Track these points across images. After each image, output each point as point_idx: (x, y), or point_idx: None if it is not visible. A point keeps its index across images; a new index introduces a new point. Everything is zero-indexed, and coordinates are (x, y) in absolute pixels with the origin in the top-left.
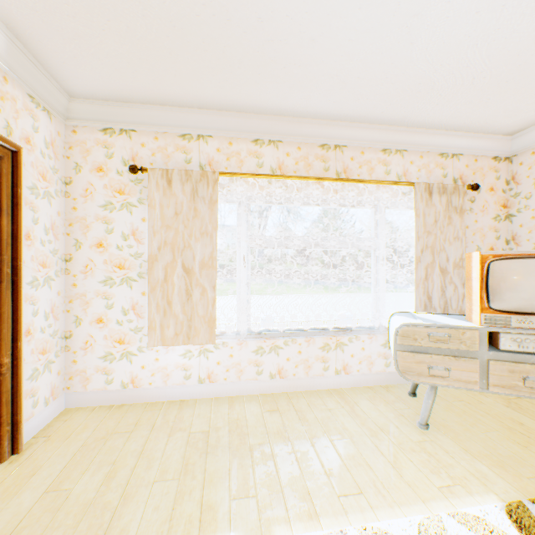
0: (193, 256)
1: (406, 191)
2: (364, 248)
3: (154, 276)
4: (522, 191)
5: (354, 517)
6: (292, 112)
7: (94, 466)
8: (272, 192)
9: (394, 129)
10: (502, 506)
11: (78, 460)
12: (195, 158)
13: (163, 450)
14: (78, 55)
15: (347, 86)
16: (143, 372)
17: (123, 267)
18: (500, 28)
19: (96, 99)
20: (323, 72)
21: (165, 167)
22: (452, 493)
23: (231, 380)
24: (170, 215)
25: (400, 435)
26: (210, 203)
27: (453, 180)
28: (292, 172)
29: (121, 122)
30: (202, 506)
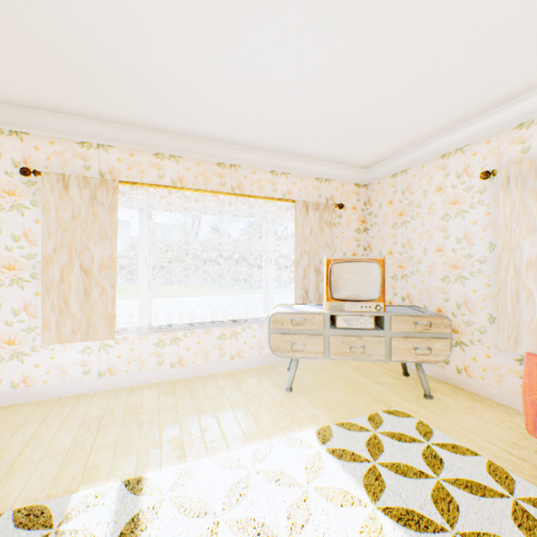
0: (92, 257)
1: (290, 206)
2: (256, 252)
3: (49, 276)
4: (373, 211)
5: (213, 453)
6: (190, 133)
7: None
8: (173, 201)
9: (278, 156)
10: (317, 430)
11: None
12: (95, 165)
13: (54, 434)
14: None
15: (231, 120)
16: (37, 371)
17: (13, 268)
18: (328, 100)
19: None
20: (209, 108)
21: (63, 172)
22: (289, 428)
23: (132, 372)
24: (68, 218)
25: (269, 398)
26: (110, 209)
27: (326, 199)
28: (192, 185)
29: (11, 124)
30: (87, 467)
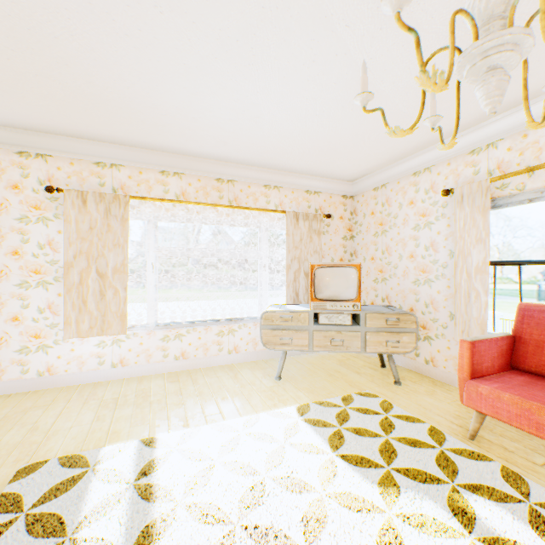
0: (107, 263)
1: (282, 216)
2: (251, 258)
3: (70, 279)
4: (359, 221)
5: (211, 423)
6: (192, 153)
7: (19, 426)
8: (176, 213)
9: (271, 172)
10: (297, 407)
11: (3, 425)
12: (108, 182)
13: (79, 411)
14: (1, 100)
15: (228, 144)
16: (59, 361)
17: (39, 272)
18: (310, 130)
19: (12, 127)
20: (208, 135)
21: (81, 188)
22: (275, 406)
23: (141, 363)
24: (86, 229)
25: (261, 385)
26: (122, 220)
27: (315, 210)
28: (193, 198)
29: (38, 148)
30: (110, 432)
